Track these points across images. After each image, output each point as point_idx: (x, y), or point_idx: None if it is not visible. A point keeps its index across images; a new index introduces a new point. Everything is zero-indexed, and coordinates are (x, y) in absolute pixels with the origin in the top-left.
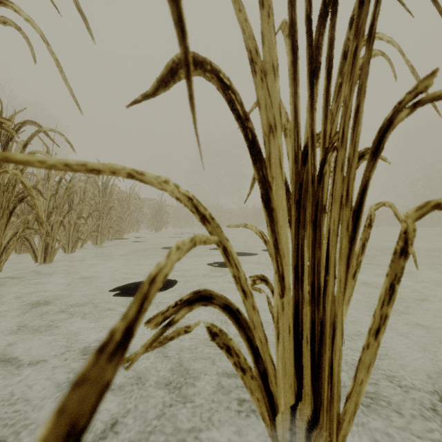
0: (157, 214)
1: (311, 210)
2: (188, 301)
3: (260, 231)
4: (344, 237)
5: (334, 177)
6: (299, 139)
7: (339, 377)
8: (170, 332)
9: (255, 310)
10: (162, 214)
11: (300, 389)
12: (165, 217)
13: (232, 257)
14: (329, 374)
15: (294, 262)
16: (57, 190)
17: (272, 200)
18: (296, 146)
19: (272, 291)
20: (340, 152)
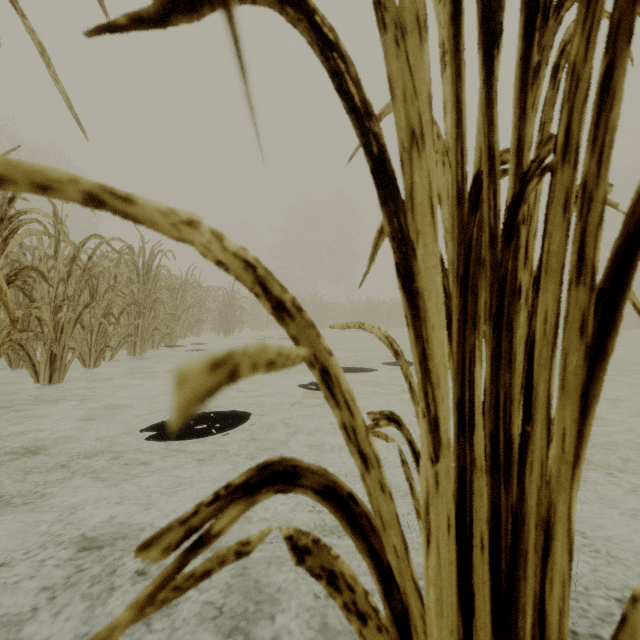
0: (226, 310)
1: (490, 295)
2: (244, 487)
3: (387, 335)
4: (575, 349)
5: (545, 227)
6: (465, 163)
7: (563, 639)
8: (203, 562)
9: (386, 492)
10: (234, 310)
11: (469, 636)
12: (239, 314)
13: (339, 388)
14: (535, 625)
15: (457, 393)
16: (70, 273)
17: (416, 276)
18: (460, 174)
19: (409, 442)
20: (561, 173)
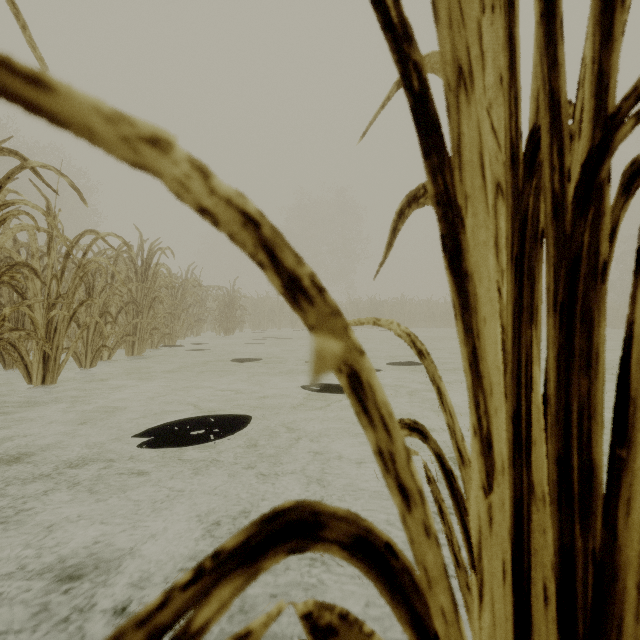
0: (227, 309)
1: (555, 279)
2: (242, 553)
3: (409, 332)
4: None
5: None
6: (519, 115)
7: None
8: None
9: (431, 537)
10: (235, 309)
11: None
12: (239, 313)
13: (373, 400)
14: None
15: (512, 403)
16: (64, 270)
17: (465, 252)
18: (514, 128)
19: (438, 457)
20: None
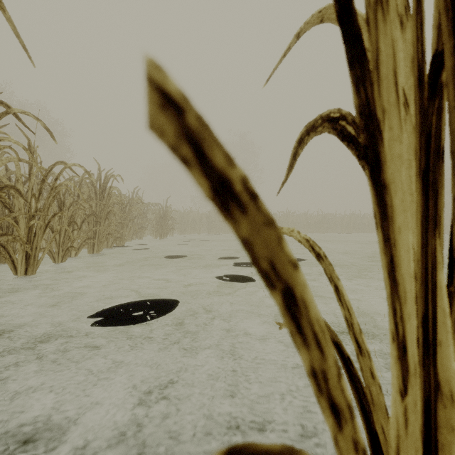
0: (161, 220)
1: None
2: None
3: (308, 239)
4: None
5: None
6: (424, 39)
7: None
8: None
9: (359, 452)
10: (167, 220)
11: None
12: (171, 223)
13: (307, 317)
14: None
15: (422, 308)
16: (41, 190)
17: (384, 164)
18: (420, 51)
19: (336, 345)
20: None
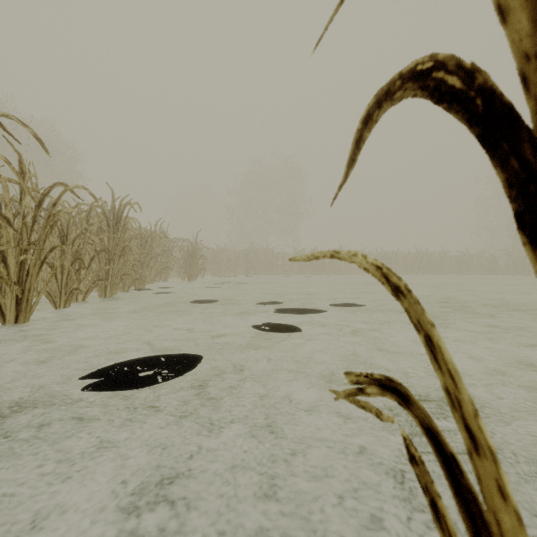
0: (190, 258)
1: None
2: None
3: (379, 265)
4: None
5: None
6: None
7: None
8: None
9: None
10: (197, 258)
11: None
12: (201, 262)
13: None
14: None
15: None
16: (35, 219)
17: None
18: None
19: (429, 433)
20: None
